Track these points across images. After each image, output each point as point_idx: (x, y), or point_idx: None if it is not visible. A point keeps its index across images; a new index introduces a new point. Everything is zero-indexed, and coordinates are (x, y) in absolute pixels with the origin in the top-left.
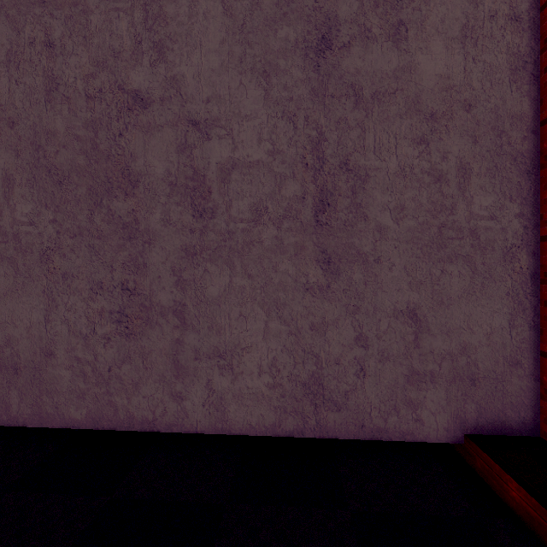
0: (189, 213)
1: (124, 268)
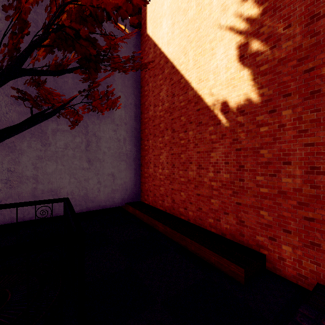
0: (39, 144)
1: (9, 163)
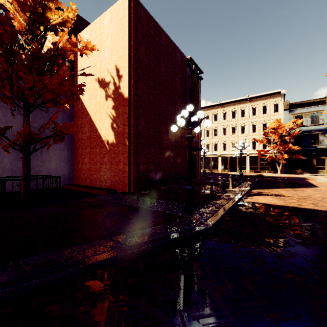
0: (14, 152)
1: None
